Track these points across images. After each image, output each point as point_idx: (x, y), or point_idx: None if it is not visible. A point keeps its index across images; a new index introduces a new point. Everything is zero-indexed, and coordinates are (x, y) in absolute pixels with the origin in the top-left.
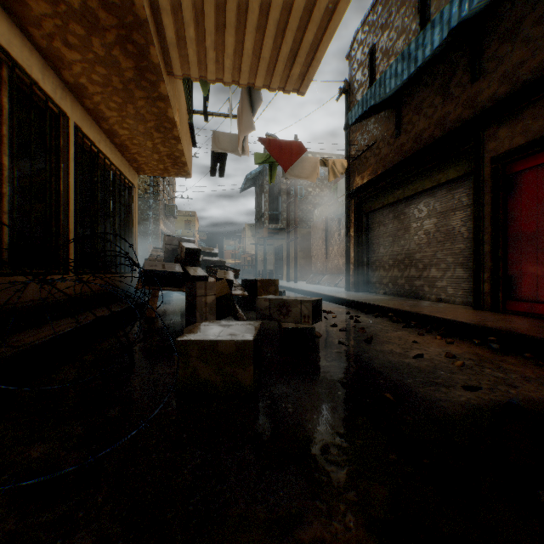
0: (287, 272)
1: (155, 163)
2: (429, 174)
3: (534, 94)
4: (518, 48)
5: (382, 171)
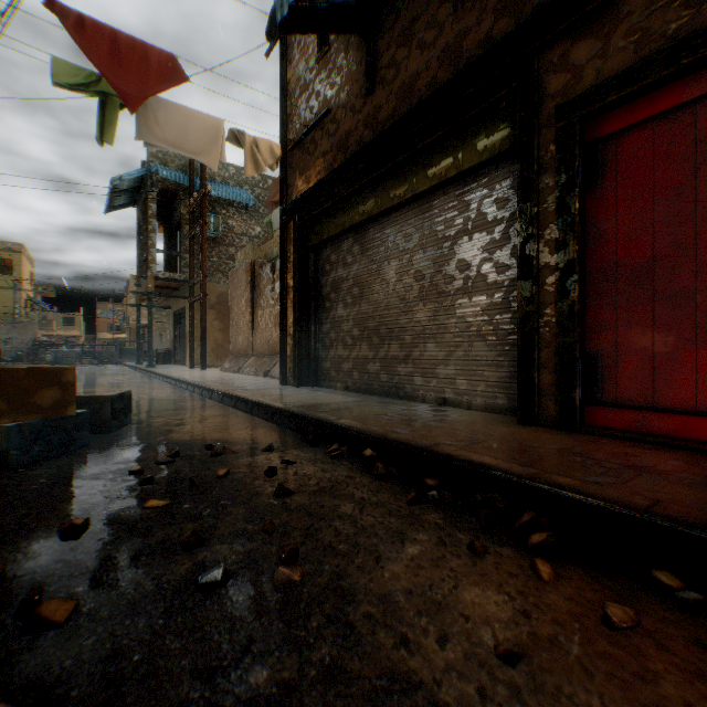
0: (190, 352)
1: None
2: (427, 162)
3: None
4: None
5: (341, 163)
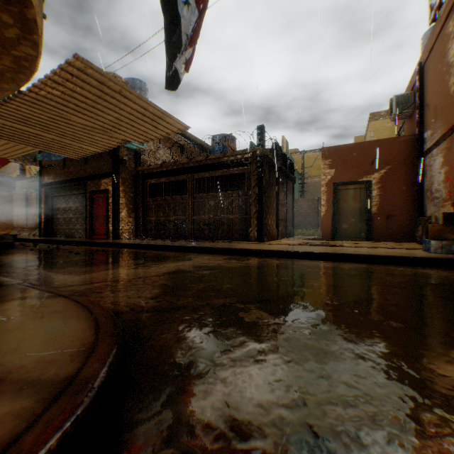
0: None
1: None
2: (76, 189)
3: (96, 178)
4: (95, 162)
5: (59, 180)
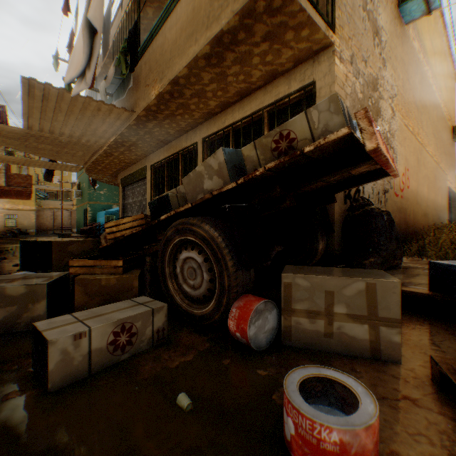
0: None
1: (257, 58)
2: None
3: None
4: None
5: None
